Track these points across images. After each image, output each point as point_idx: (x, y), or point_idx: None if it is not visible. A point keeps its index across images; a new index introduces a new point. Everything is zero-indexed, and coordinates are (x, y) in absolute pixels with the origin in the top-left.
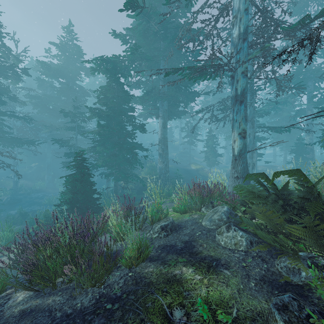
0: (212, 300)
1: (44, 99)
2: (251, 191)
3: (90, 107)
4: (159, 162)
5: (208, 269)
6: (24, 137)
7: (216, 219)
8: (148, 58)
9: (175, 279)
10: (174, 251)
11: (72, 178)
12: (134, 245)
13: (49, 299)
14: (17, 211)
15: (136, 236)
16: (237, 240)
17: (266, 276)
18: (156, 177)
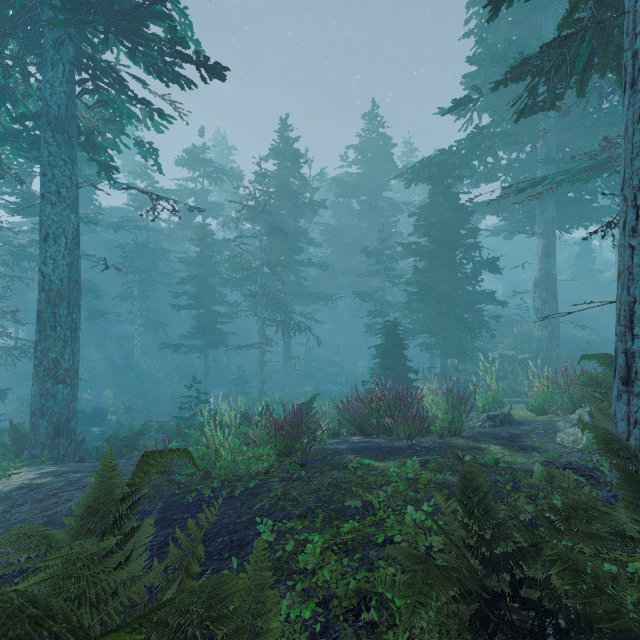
0: (502, 459)
1: (340, 232)
2: (593, 377)
3: (403, 243)
4: (534, 326)
5: (519, 450)
6: (318, 289)
7: (575, 419)
8: (504, 134)
9: (479, 448)
10: (493, 437)
11: (381, 349)
12: (444, 416)
13: (375, 439)
14: (313, 388)
15: (447, 408)
16: (576, 437)
17: (577, 462)
18: (529, 356)
